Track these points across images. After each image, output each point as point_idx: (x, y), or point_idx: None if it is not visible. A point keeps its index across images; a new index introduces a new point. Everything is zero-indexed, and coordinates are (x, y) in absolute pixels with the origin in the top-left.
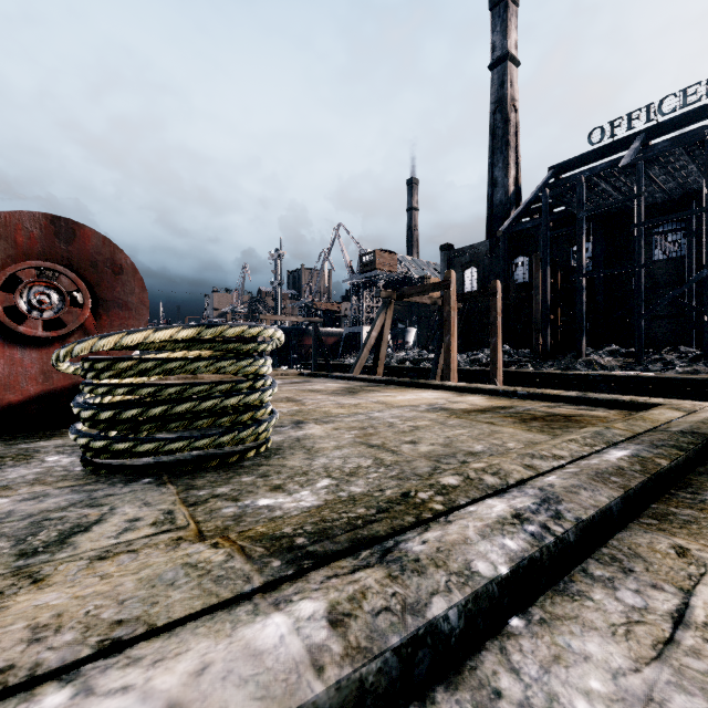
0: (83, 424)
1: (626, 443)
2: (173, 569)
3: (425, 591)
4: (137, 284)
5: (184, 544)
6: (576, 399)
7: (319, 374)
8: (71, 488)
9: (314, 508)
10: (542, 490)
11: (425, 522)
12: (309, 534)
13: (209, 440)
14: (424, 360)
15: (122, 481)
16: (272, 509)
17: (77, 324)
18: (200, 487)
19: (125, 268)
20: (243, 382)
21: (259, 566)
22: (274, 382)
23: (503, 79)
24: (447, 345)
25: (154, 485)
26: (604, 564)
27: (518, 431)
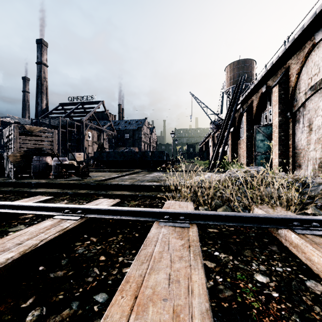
0: None
1: None
2: None
3: None
4: None
5: None
6: None
7: None
8: None
9: None
10: None
11: None
12: None
13: None
14: None
15: None
16: None
17: None
18: None
19: None
20: None
21: None
22: None
23: (41, 70)
24: None
25: None
26: None
27: None
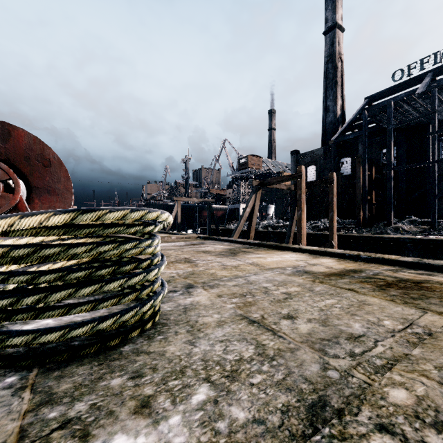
0: None
1: None
2: None
3: None
4: (63, 174)
5: None
6: (414, 264)
7: (210, 237)
8: None
9: None
10: None
11: None
12: None
13: (86, 328)
14: (280, 226)
15: None
16: None
17: (9, 207)
18: (58, 398)
19: (53, 161)
20: (127, 264)
21: None
22: (163, 259)
23: (333, 40)
24: (299, 218)
25: (11, 391)
26: None
27: (384, 303)
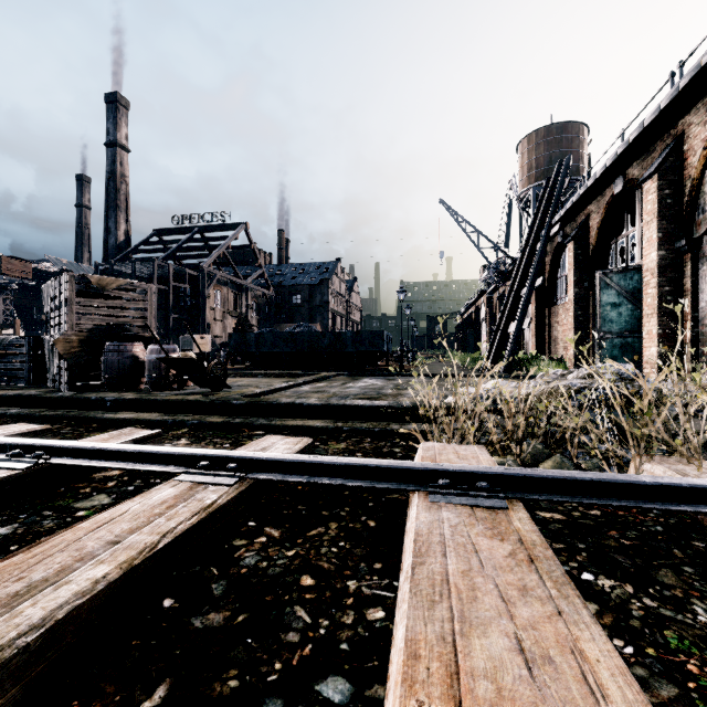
0: None
1: None
2: None
3: None
4: None
5: None
6: None
7: None
8: None
9: None
10: None
11: None
12: None
13: None
14: None
15: None
16: None
17: None
18: None
19: None
20: None
21: None
22: None
23: (115, 159)
24: None
25: None
26: None
27: None
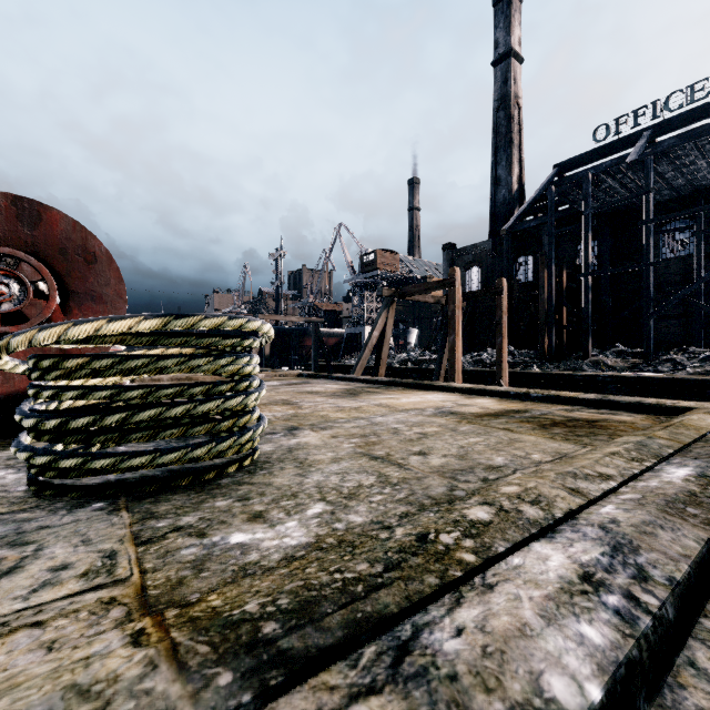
0: (27, 434)
1: (679, 456)
2: (45, 700)
3: None
4: (113, 275)
5: (114, 611)
6: (596, 402)
7: (318, 375)
8: None
9: (301, 548)
10: (606, 530)
11: (453, 585)
12: (283, 615)
13: (179, 454)
14: (426, 360)
15: (66, 507)
16: (246, 550)
17: (42, 318)
18: (161, 515)
19: (99, 256)
20: (223, 383)
21: (195, 687)
22: (262, 383)
23: (507, 75)
24: (451, 345)
25: (105, 512)
26: None
27: (540, 440)
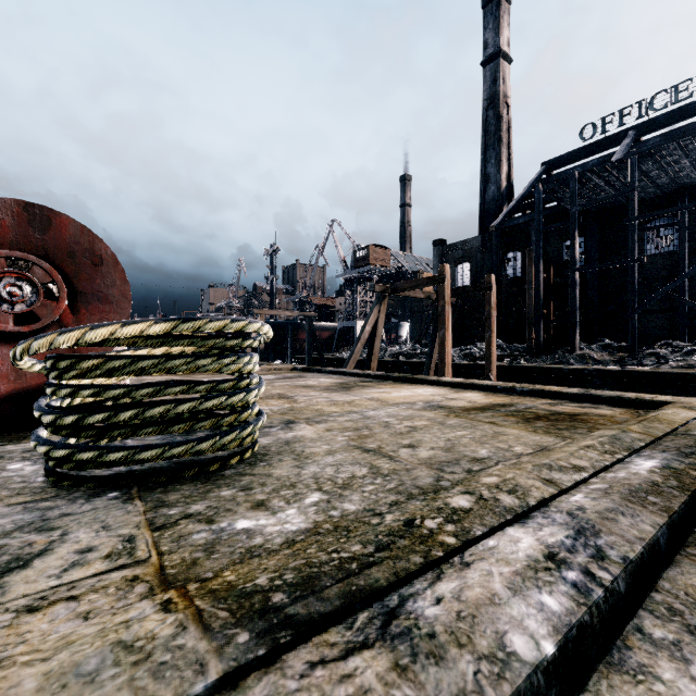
0: (45, 429)
1: (649, 449)
2: (98, 652)
3: (447, 693)
4: (118, 276)
5: (138, 587)
6: (578, 396)
7: (312, 369)
8: (24, 505)
9: (301, 533)
10: (572, 516)
11: (435, 563)
12: (289, 587)
13: (186, 448)
14: (417, 354)
15: (84, 496)
16: (252, 534)
17: (52, 318)
18: (172, 503)
19: (105, 259)
20: (226, 381)
21: (219, 644)
22: (261, 380)
23: (496, 75)
24: (441, 340)
25: (120, 500)
26: (662, 619)
27: (523, 433)
